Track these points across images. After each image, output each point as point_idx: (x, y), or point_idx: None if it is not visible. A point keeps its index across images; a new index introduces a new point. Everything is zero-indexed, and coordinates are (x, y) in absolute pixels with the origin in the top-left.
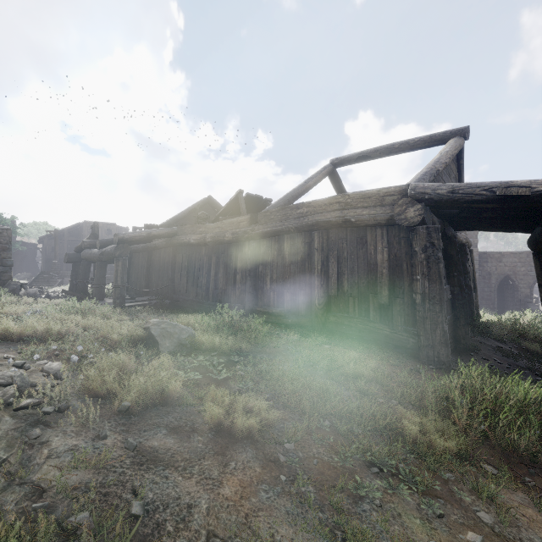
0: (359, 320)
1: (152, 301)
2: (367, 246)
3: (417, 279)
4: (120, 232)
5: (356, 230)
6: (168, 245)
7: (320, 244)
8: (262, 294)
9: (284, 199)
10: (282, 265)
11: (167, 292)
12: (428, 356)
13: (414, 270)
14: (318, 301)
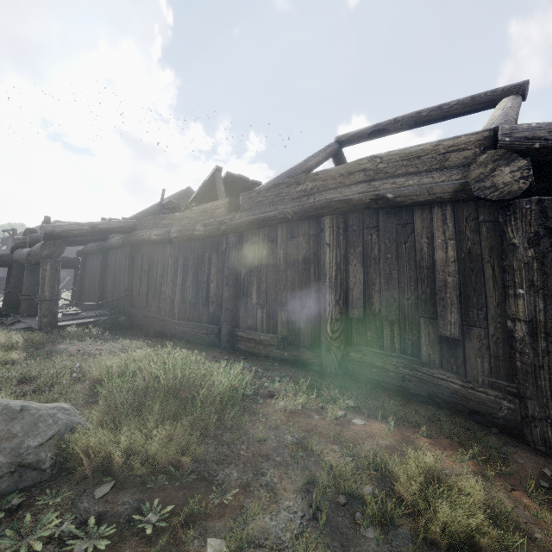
0: (402, 361)
1: (99, 318)
2: (414, 238)
3: (517, 295)
4: None
5: (394, 213)
6: (125, 243)
7: (334, 236)
8: (245, 311)
9: (277, 180)
10: (274, 269)
11: (123, 305)
12: (545, 439)
13: (510, 278)
14: (330, 326)
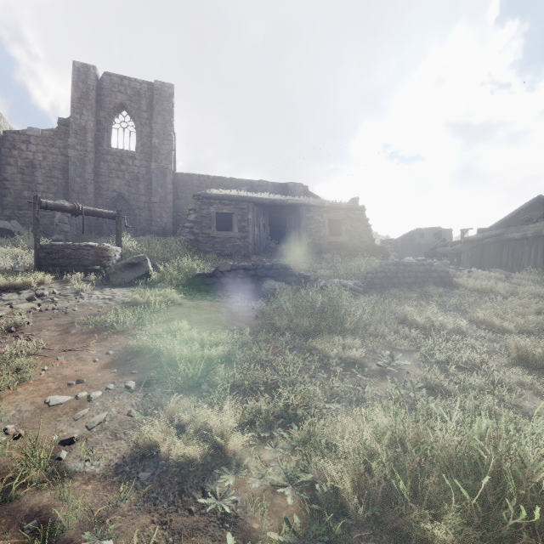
0: None
1: None
2: None
3: None
4: (444, 234)
5: None
6: (497, 241)
7: None
8: None
9: None
10: None
11: None
12: None
13: None
14: None
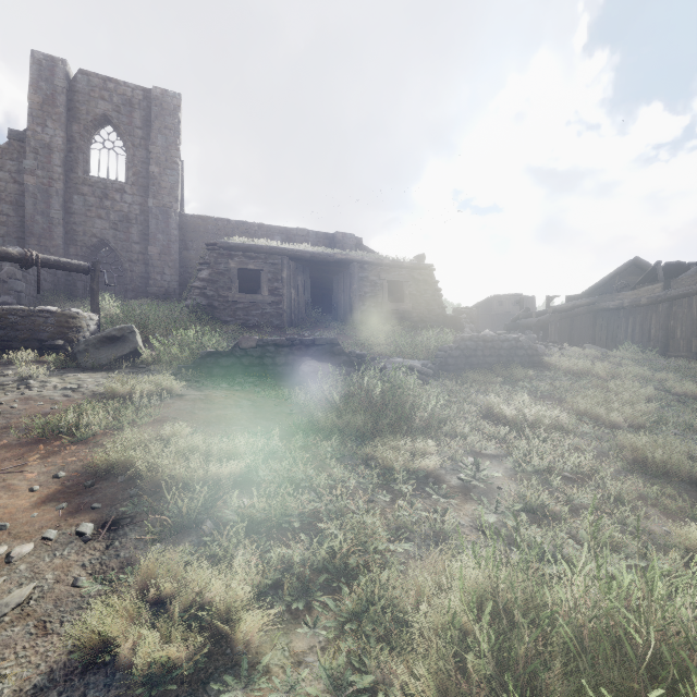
0: None
1: None
2: None
3: None
4: (526, 302)
5: None
6: (589, 311)
7: None
8: (672, 342)
9: None
10: (690, 319)
11: None
12: None
13: None
14: None
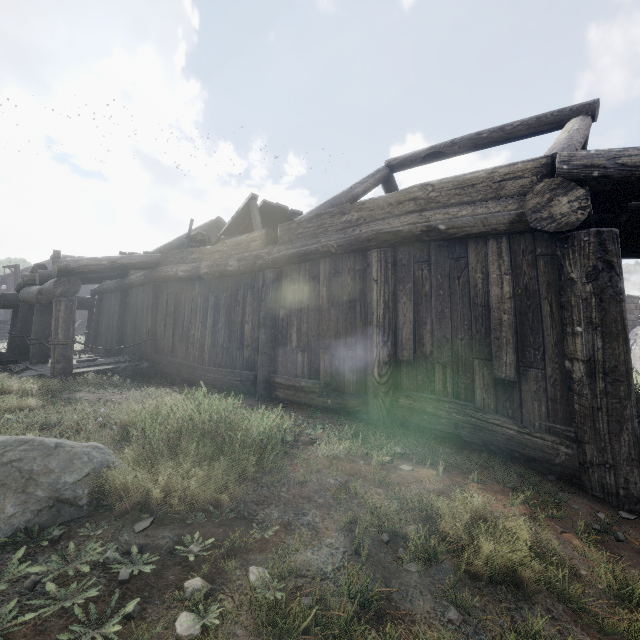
0: (455, 406)
1: (119, 365)
2: (468, 274)
3: (575, 333)
4: None
5: (446, 246)
6: (148, 280)
7: (382, 271)
8: (283, 355)
9: (319, 209)
10: (316, 308)
11: (146, 350)
12: (603, 486)
13: (568, 315)
14: (378, 369)
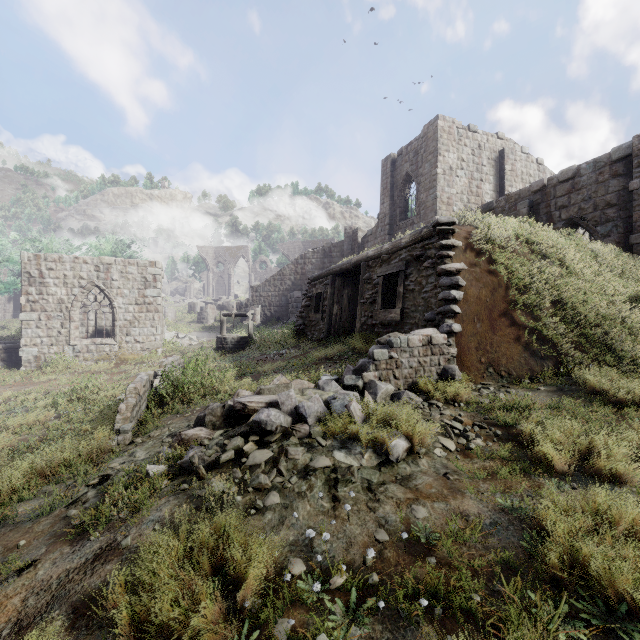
0: None
1: None
2: None
3: None
4: None
5: None
6: None
7: None
8: None
9: None
10: None
11: None
12: None
13: None
14: None
